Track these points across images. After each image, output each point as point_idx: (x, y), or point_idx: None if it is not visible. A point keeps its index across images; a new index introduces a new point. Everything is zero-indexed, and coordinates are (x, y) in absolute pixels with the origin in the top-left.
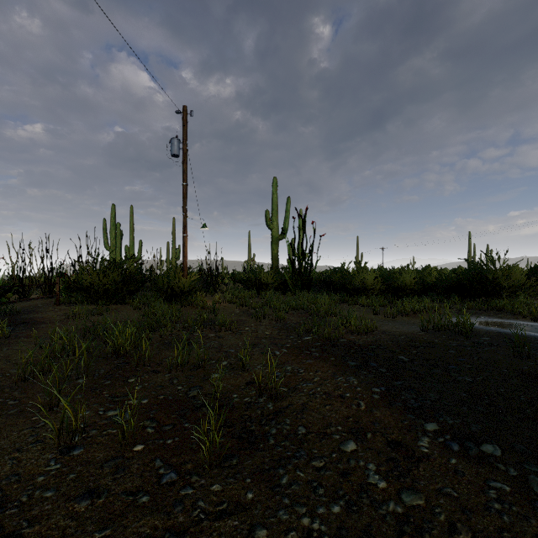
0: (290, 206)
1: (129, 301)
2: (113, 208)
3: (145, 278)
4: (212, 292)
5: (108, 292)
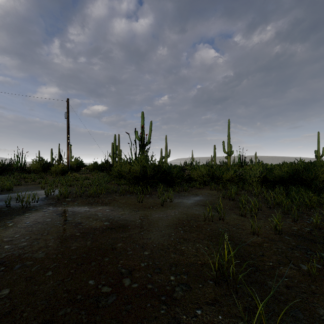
0: (151, 126)
1: (46, 173)
2: (115, 136)
3: (83, 166)
4: (96, 172)
5: (39, 170)
